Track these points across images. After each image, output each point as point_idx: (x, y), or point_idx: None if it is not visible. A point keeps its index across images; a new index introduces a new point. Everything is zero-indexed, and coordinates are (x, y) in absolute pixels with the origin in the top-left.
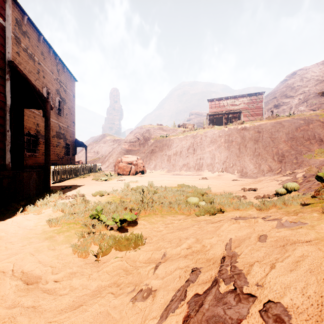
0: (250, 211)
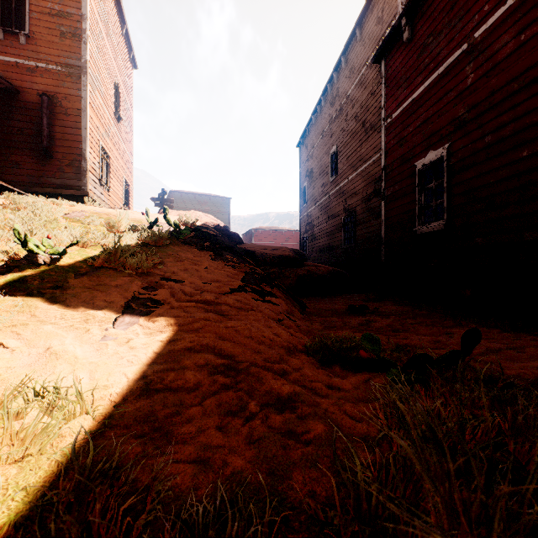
0: None
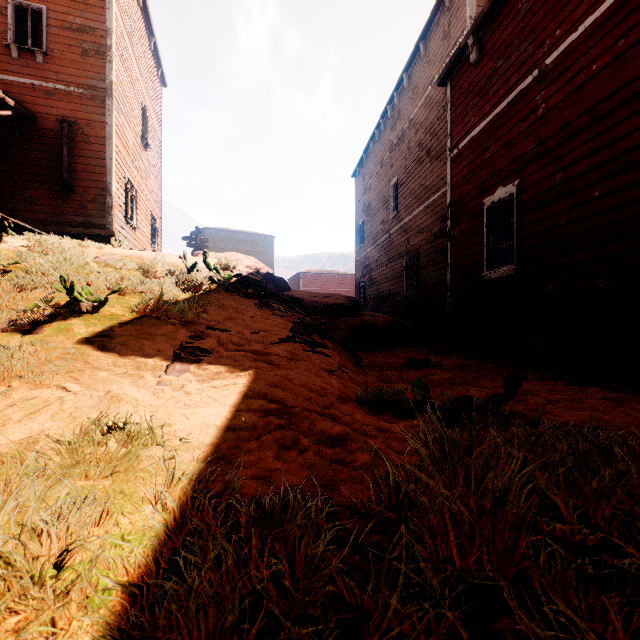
0: (49, 395)
